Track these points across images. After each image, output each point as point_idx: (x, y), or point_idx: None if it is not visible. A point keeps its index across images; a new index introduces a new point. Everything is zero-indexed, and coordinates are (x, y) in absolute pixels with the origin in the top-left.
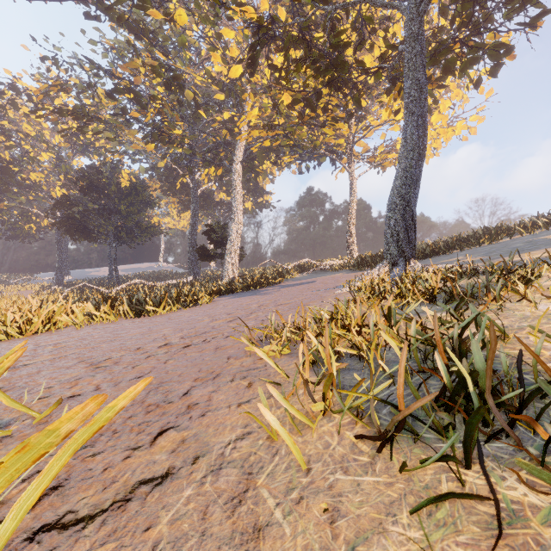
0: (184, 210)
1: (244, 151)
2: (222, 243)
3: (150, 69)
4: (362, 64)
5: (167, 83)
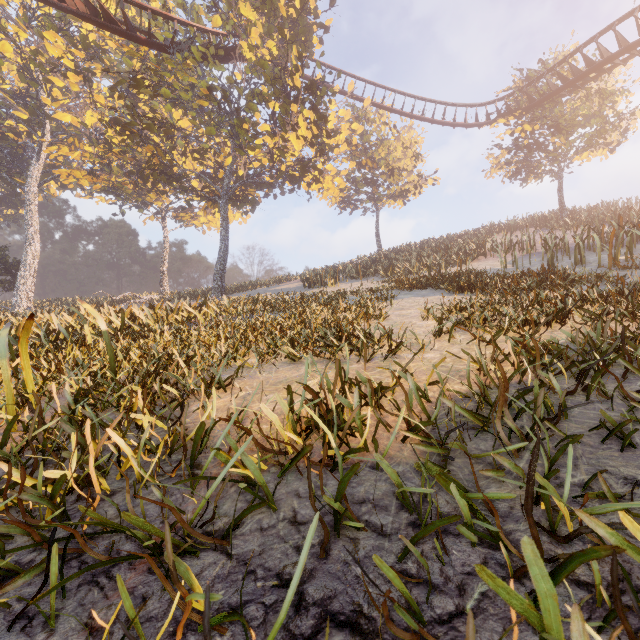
0: None
1: (41, 173)
2: (7, 268)
3: None
4: (196, 191)
5: None
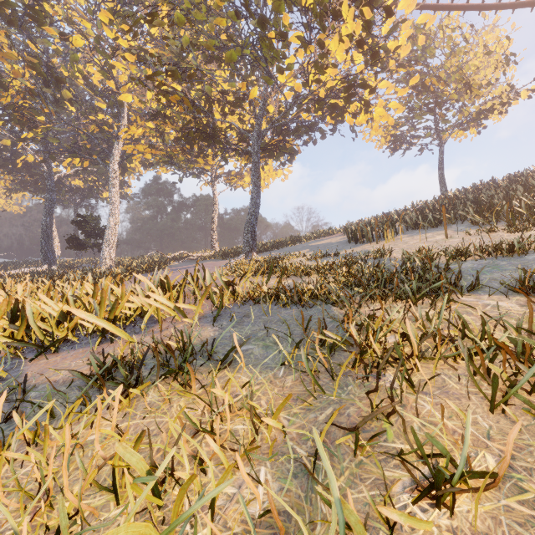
0: (19, 190)
1: (121, 154)
2: (97, 234)
3: (29, 65)
4: (230, 145)
5: (45, 80)
